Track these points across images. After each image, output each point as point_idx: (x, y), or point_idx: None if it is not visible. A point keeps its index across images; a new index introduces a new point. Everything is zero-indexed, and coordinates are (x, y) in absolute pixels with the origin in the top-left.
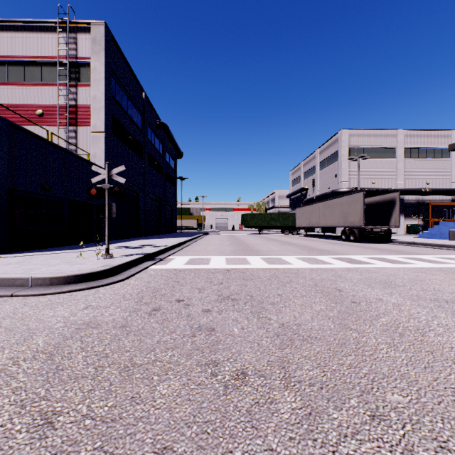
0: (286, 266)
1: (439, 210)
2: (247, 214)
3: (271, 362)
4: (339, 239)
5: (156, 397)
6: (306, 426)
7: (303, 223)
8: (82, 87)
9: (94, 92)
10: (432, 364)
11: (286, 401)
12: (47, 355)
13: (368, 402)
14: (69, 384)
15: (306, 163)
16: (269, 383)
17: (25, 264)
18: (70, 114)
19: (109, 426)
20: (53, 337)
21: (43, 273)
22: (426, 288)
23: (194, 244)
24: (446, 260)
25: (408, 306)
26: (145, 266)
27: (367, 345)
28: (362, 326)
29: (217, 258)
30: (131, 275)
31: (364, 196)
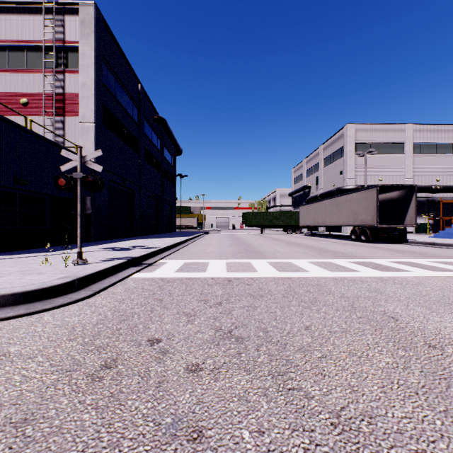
0: (302, 275)
1: (450, 208)
2: (249, 212)
3: None
4: (347, 239)
5: None
6: None
7: (308, 222)
8: (70, 74)
9: (83, 79)
10: None
11: None
12: None
13: None
14: None
15: (309, 160)
16: None
17: None
18: (57, 103)
19: None
20: None
21: None
22: None
23: (192, 244)
24: None
25: None
26: (125, 275)
27: None
28: None
29: (216, 262)
30: (102, 289)
31: (377, 192)
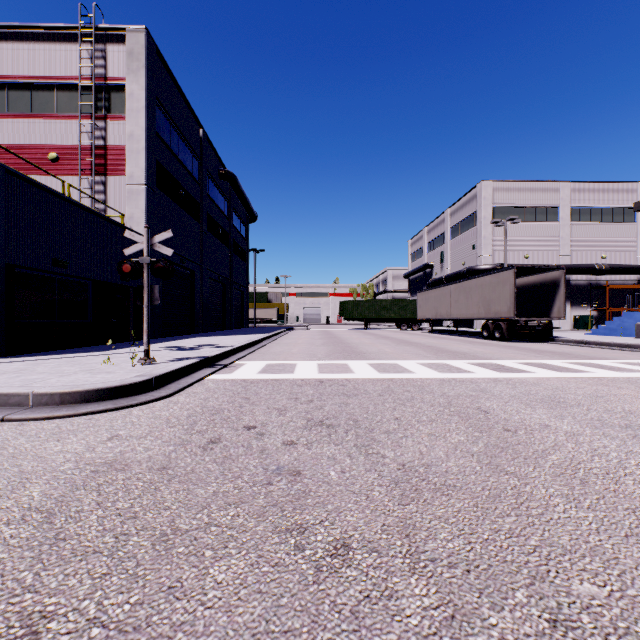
0: (405, 376)
1: (620, 295)
2: (348, 301)
3: (388, 526)
4: (479, 337)
5: (207, 588)
6: (448, 639)
7: (428, 314)
8: (114, 121)
9: (131, 128)
10: (637, 530)
11: (413, 594)
12: (44, 515)
13: (544, 595)
14: (72, 564)
15: (432, 229)
16: (386, 563)
17: (26, 373)
18: (97, 158)
19: (128, 639)
20: (56, 485)
21: (51, 386)
22: (612, 409)
23: (273, 343)
24: (634, 367)
25: (588, 435)
26: (201, 376)
27: (534, 498)
28: (524, 468)
29: (305, 364)
30: (181, 389)
31: (514, 275)
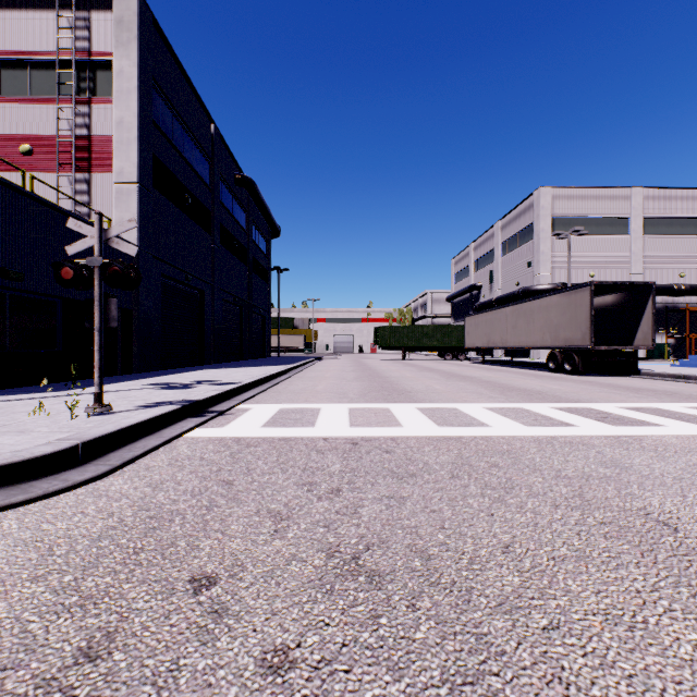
0: (479, 433)
1: None
2: (384, 327)
3: None
4: (541, 369)
5: None
6: None
7: (478, 342)
8: (100, 105)
9: (120, 113)
10: None
11: None
12: None
13: None
14: None
15: (479, 245)
16: None
17: None
18: (79, 151)
19: None
20: None
21: None
22: None
23: (294, 377)
24: None
25: None
26: (174, 434)
27: None
28: None
29: (332, 409)
30: (128, 461)
31: (592, 294)
